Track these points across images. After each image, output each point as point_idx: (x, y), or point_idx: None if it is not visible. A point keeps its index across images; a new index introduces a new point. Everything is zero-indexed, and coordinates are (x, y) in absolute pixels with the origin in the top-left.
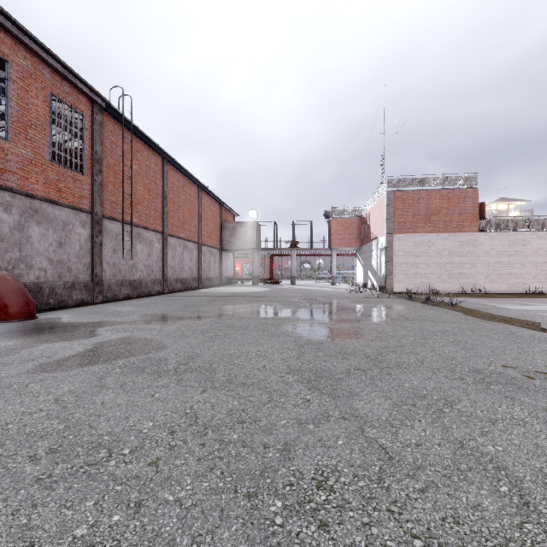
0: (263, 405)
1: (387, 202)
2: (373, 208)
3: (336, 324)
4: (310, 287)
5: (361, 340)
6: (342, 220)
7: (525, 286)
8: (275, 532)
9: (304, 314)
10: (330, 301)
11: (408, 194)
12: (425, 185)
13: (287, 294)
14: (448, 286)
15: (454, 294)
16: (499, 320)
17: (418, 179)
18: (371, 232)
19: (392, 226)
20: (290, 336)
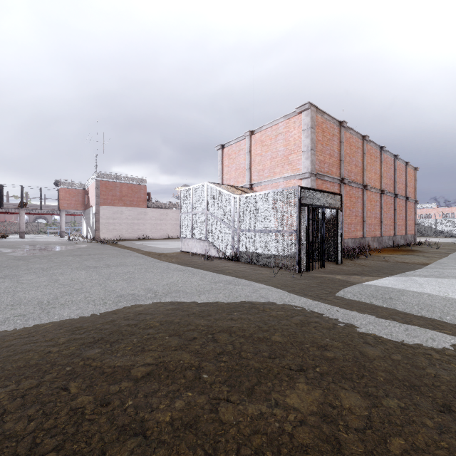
0: (0, 262)
1: (96, 186)
2: (91, 186)
3: (40, 252)
4: (39, 239)
5: (46, 254)
6: (70, 190)
7: (167, 235)
8: (5, 266)
9: (24, 250)
10: (47, 245)
11: (109, 183)
12: (119, 180)
13: (14, 244)
14: (132, 236)
15: (132, 239)
16: (119, 246)
17: (115, 176)
18: (90, 201)
19: (99, 201)
20: (12, 255)
